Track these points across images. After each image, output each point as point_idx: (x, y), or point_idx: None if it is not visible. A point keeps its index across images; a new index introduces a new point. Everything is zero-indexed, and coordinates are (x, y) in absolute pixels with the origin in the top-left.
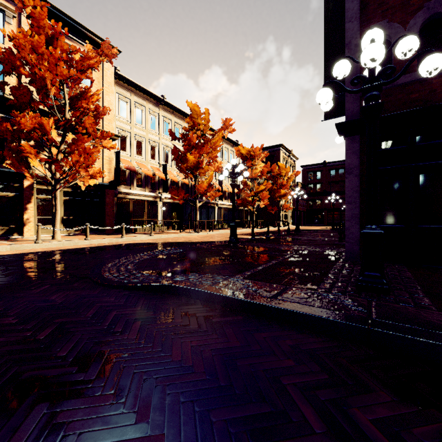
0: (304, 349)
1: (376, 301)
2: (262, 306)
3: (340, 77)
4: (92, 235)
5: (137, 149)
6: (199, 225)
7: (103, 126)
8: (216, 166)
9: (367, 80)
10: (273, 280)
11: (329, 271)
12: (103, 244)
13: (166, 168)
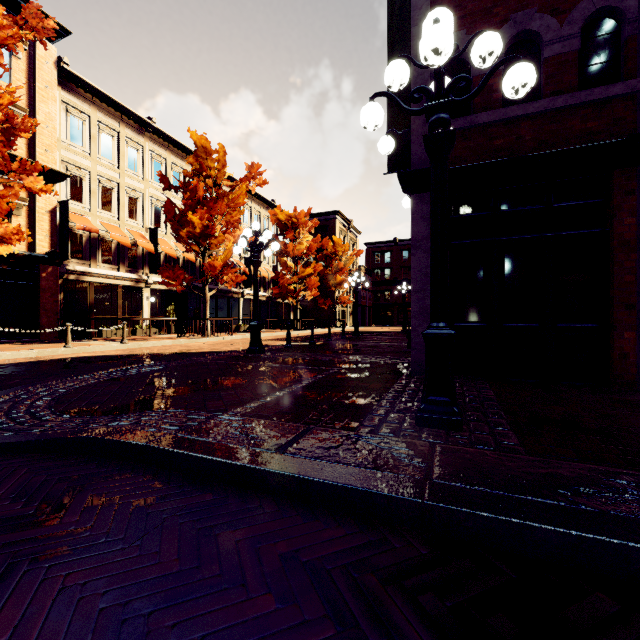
0: (306, 561)
1: (442, 444)
2: (251, 471)
3: (394, 86)
4: (8, 345)
5: (104, 200)
6: (210, 326)
7: (34, 154)
8: (238, 235)
9: (432, 95)
10: (293, 416)
11: (384, 393)
12: (20, 360)
13: (157, 235)
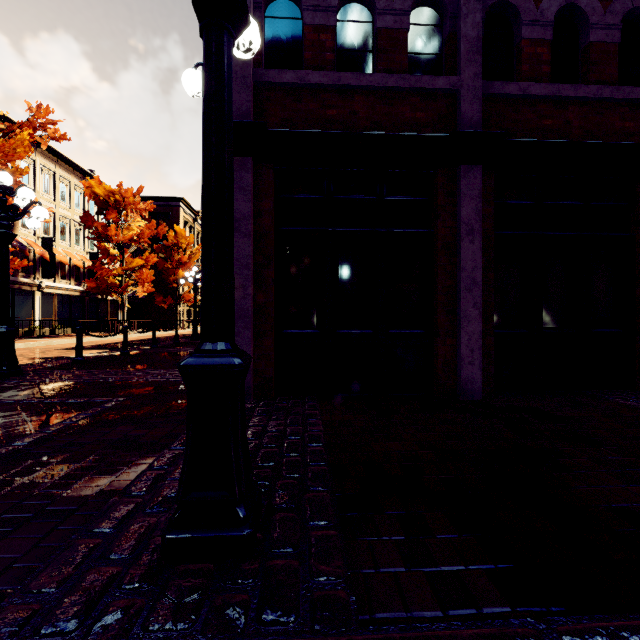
0: None
1: None
2: None
3: None
4: None
5: None
6: None
7: None
8: None
9: None
10: None
11: (163, 449)
12: None
13: None
